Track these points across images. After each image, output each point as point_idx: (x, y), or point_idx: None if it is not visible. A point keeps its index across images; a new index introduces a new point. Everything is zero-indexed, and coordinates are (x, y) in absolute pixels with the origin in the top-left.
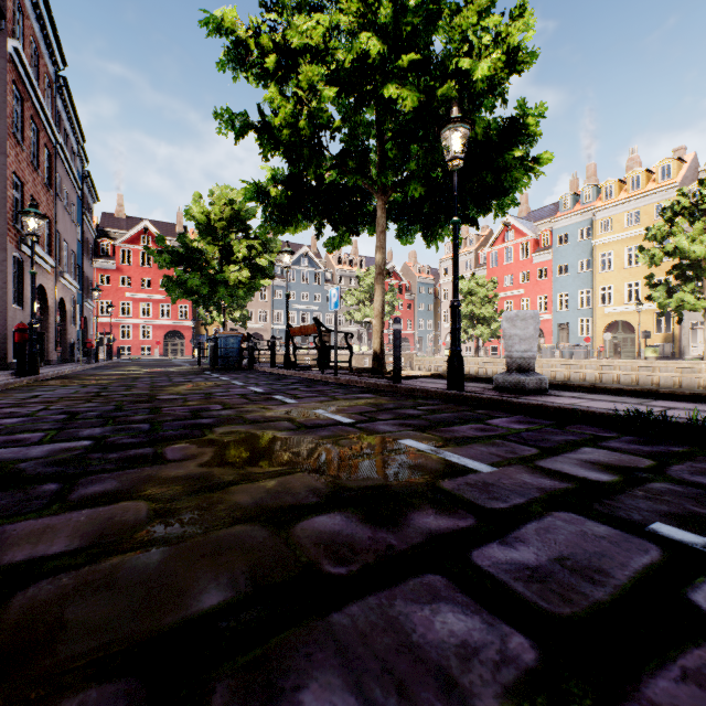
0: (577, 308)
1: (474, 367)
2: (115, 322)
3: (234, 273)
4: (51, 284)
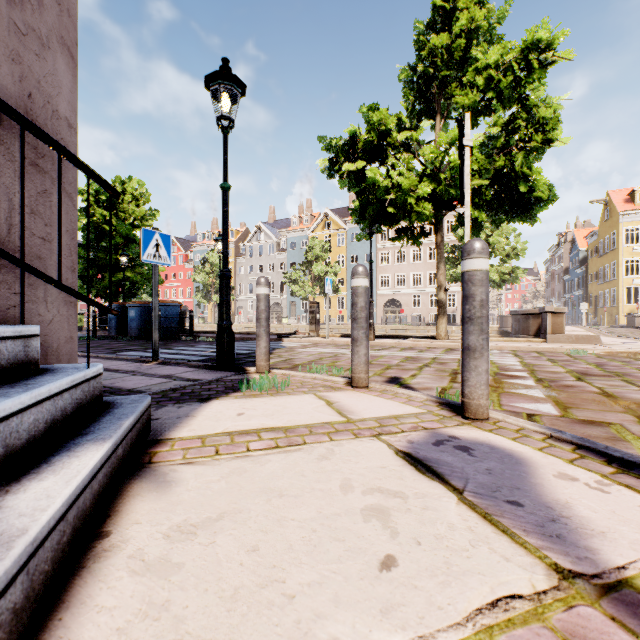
0: None
1: None
2: None
3: None
4: None
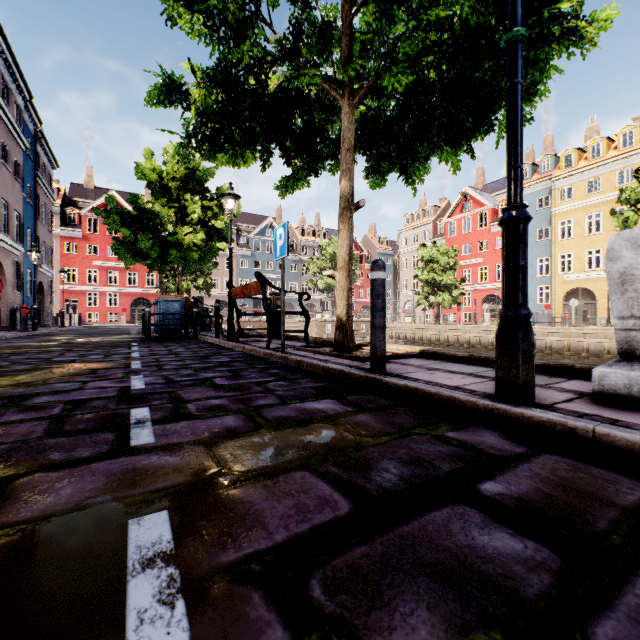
0: (536, 276)
1: (436, 334)
2: (81, 290)
3: (189, 235)
4: None
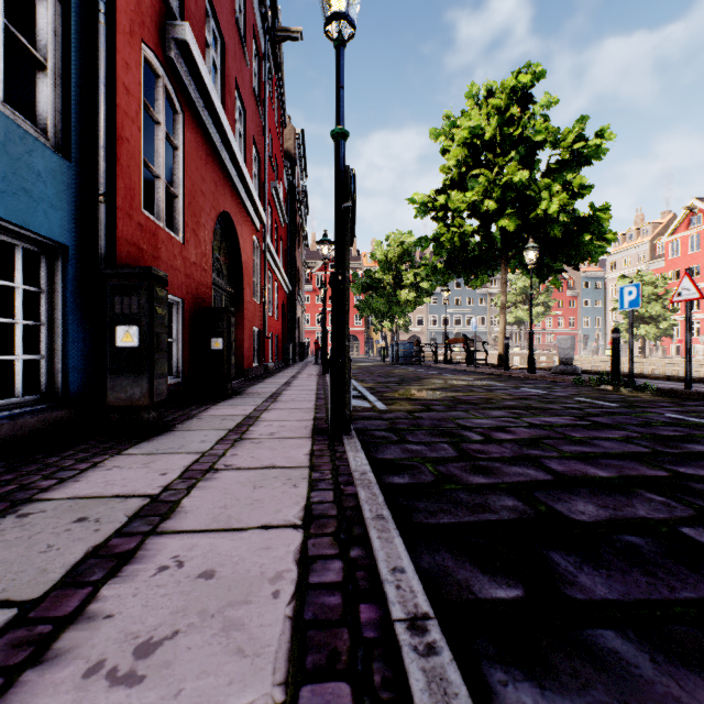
0: None
1: (638, 368)
2: (312, 330)
3: (403, 294)
4: (300, 312)
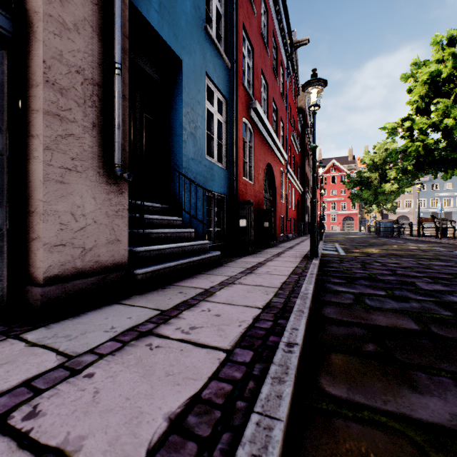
0: None
1: None
2: (318, 214)
3: (387, 186)
4: (309, 203)
